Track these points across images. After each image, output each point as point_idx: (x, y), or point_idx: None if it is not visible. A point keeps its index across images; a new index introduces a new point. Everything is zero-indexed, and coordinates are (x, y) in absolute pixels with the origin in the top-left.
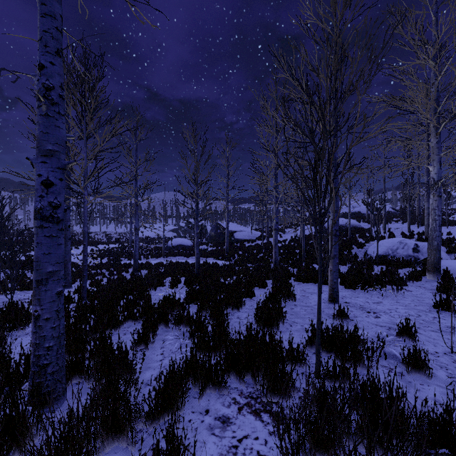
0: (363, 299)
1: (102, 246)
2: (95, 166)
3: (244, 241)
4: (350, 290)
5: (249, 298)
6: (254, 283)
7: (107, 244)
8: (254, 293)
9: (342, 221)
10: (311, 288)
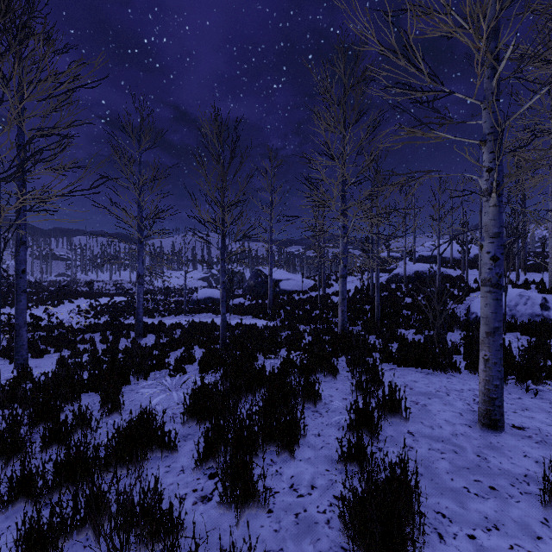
0: (544, 416)
1: (107, 299)
2: (17, 154)
3: (293, 293)
4: None
5: (310, 409)
6: (315, 368)
7: (112, 297)
8: (320, 396)
9: (422, 267)
10: (419, 382)
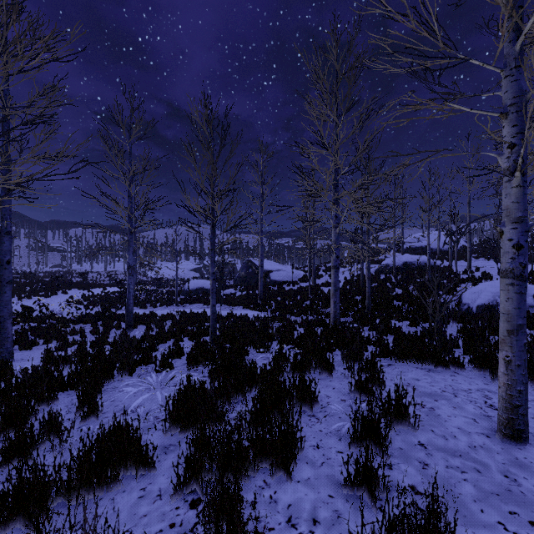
0: None
1: (100, 289)
2: None
3: (283, 284)
4: None
5: (305, 413)
6: (309, 364)
7: (105, 288)
8: (316, 398)
9: (411, 258)
10: (422, 380)
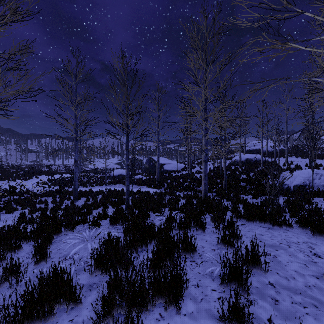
0: None
1: (59, 175)
2: None
3: (171, 172)
4: (323, 240)
5: (188, 259)
6: (189, 224)
7: (61, 174)
8: (195, 248)
9: (250, 156)
10: (265, 235)
